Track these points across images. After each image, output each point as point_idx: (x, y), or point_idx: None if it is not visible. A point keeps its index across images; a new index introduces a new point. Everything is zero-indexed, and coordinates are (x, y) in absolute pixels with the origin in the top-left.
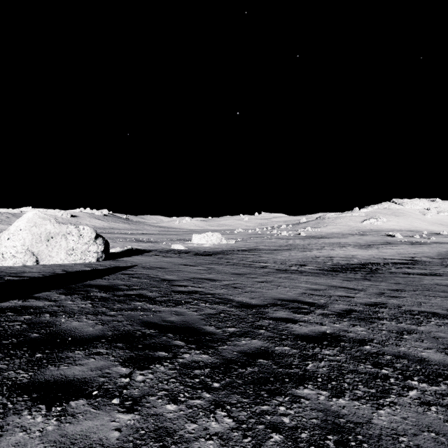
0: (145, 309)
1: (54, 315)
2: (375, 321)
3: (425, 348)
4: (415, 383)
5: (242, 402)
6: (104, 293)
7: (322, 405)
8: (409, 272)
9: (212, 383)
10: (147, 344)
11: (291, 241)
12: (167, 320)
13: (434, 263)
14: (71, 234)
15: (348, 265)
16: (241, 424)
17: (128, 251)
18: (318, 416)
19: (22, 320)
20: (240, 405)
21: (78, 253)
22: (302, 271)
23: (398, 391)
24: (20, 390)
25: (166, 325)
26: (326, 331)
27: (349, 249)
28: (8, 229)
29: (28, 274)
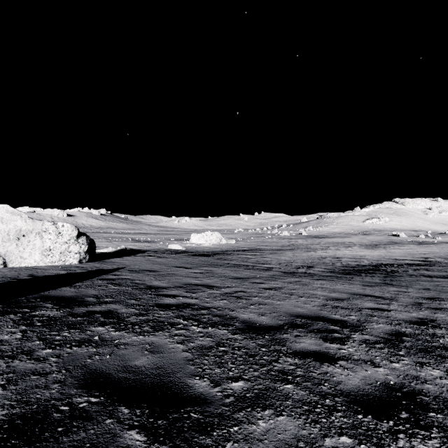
0: (104, 340)
1: None
2: (445, 355)
3: None
4: None
5: None
6: (57, 311)
7: None
8: (430, 275)
9: None
10: None
11: (293, 241)
12: (131, 367)
13: None
14: (47, 232)
15: (360, 267)
16: None
17: (121, 251)
18: None
19: None
20: None
21: (56, 253)
22: (311, 274)
23: None
24: None
25: (126, 379)
26: (388, 381)
27: (355, 249)
28: None
29: None
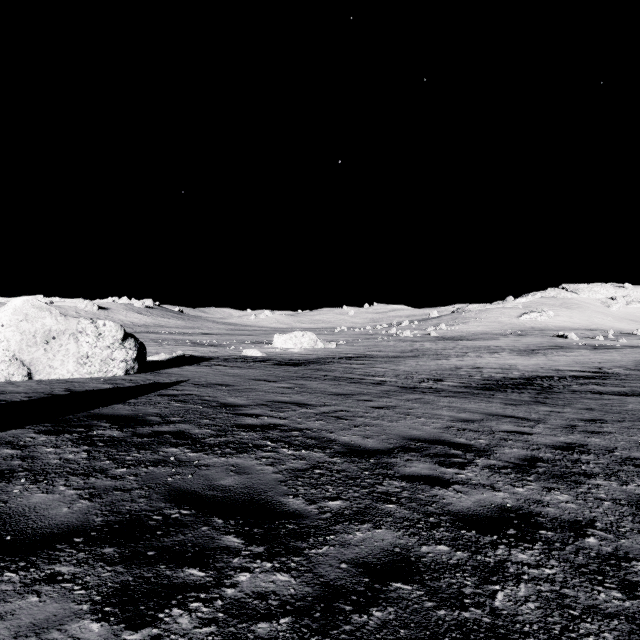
0: (181, 461)
1: (6, 478)
2: (582, 481)
3: None
4: None
5: None
6: (118, 431)
7: None
8: (600, 391)
9: None
10: (166, 548)
11: (418, 345)
12: (217, 486)
13: (633, 377)
14: (84, 333)
15: (507, 380)
16: None
17: (178, 359)
18: None
19: None
20: None
21: (95, 361)
22: (439, 390)
23: None
24: None
25: (214, 496)
26: (505, 503)
27: (504, 356)
28: None
29: (6, 396)
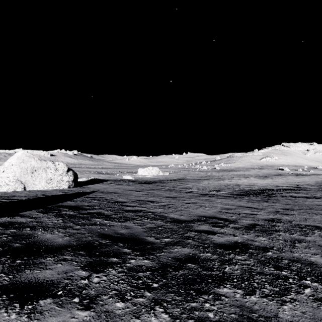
0: (102, 224)
1: (33, 229)
2: (273, 233)
3: (312, 254)
4: (308, 282)
5: (176, 300)
6: (72, 212)
7: (238, 302)
8: (295, 196)
9: (152, 284)
10: (102, 252)
11: (209, 173)
12: (118, 233)
13: (313, 189)
14: (49, 168)
15: (251, 191)
16: (175, 319)
17: (91, 180)
18: (235, 311)
19: (8, 233)
20: (174, 302)
21: (54, 182)
22: (217, 195)
23: (296, 289)
24: (0, 291)
25: (118, 236)
26: (238, 240)
27: (251, 179)
28: (3, 165)
29: (17, 198)
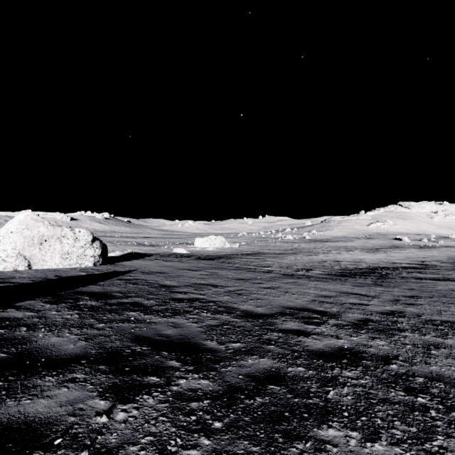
0: (138, 320)
1: (32, 328)
2: (396, 333)
3: None
4: None
5: (251, 453)
6: (95, 301)
7: (354, 454)
8: (421, 277)
9: (212, 423)
10: (135, 366)
11: (296, 245)
12: (163, 334)
13: (445, 267)
14: (66, 237)
15: (357, 270)
16: None
17: (128, 255)
18: None
19: None
20: None
21: (73, 257)
22: (309, 276)
23: (445, 430)
24: None
25: (161, 340)
26: (343, 346)
27: (356, 253)
28: None
29: (16, 280)
